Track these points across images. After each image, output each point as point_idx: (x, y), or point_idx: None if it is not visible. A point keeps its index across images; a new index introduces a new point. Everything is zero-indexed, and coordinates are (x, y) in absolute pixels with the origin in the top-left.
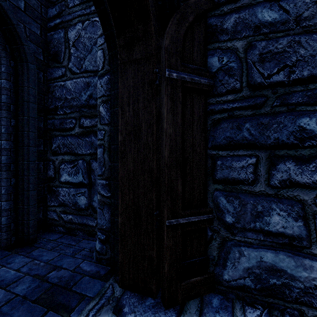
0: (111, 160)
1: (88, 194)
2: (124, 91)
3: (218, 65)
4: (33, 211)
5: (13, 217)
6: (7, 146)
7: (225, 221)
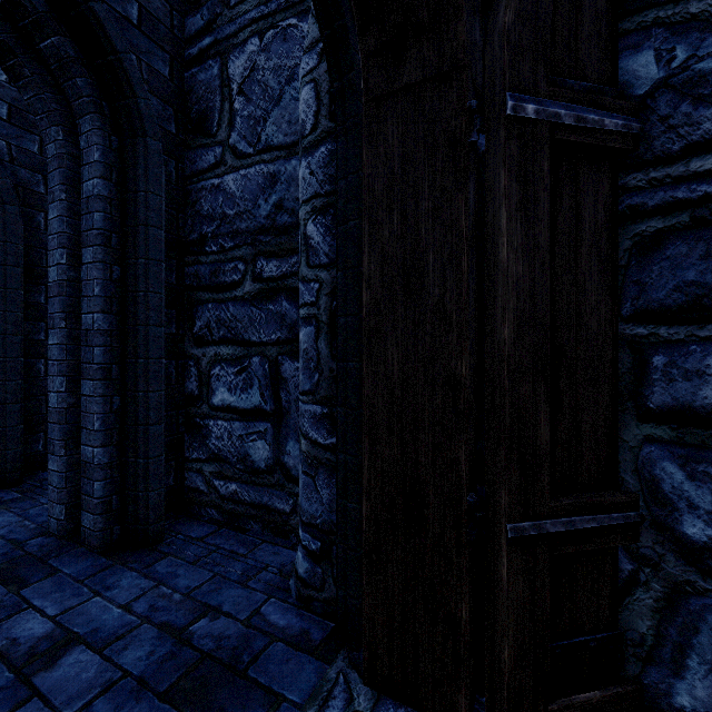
0: (338, 355)
1: (274, 436)
2: (376, 174)
3: (655, 73)
4: (157, 470)
5: (117, 482)
6: (105, 326)
7: (679, 533)
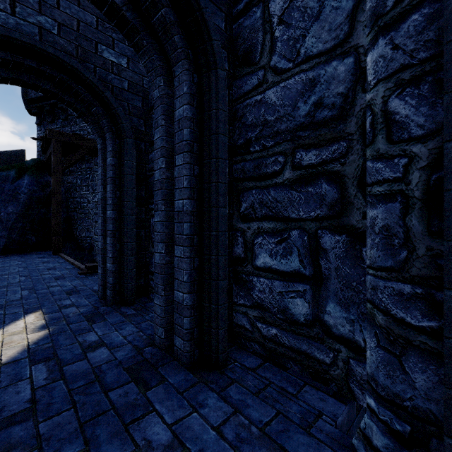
0: None
1: (313, 297)
2: None
3: None
4: (223, 314)
5: (196, 318)
6: (190, 208)
7: None
